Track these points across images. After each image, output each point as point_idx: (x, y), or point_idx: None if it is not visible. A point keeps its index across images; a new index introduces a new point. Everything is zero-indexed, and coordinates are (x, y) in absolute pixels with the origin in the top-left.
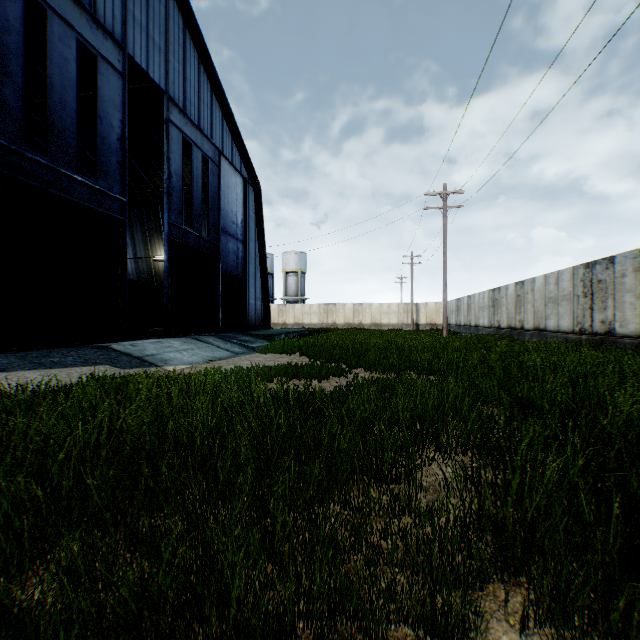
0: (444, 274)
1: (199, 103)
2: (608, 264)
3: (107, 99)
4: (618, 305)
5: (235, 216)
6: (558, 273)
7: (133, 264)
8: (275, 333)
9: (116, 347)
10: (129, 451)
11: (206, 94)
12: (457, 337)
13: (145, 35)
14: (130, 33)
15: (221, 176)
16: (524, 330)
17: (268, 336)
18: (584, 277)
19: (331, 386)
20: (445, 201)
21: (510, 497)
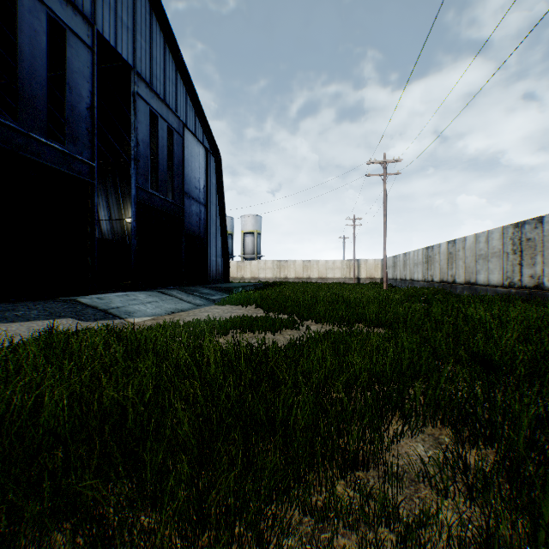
0: (384, 234)
1: (165, 79)
2: (537, 224)
3: (76, 70)
4: (547, 261)
5: (198, 182)
6: (488, 232)
7: (108, 225)
8: (233, 286)
9: (83, 300)
10: (40, 437)
11: (171, 72)
12: (396, 290)
13: (114, 14)
14: (99, 11)
15: (185, 146)
16: (456, 284)
17: (227, 289)
18: (513, 236)
19: (284, 339)
20: (385, 169)
21: (541, 527)
